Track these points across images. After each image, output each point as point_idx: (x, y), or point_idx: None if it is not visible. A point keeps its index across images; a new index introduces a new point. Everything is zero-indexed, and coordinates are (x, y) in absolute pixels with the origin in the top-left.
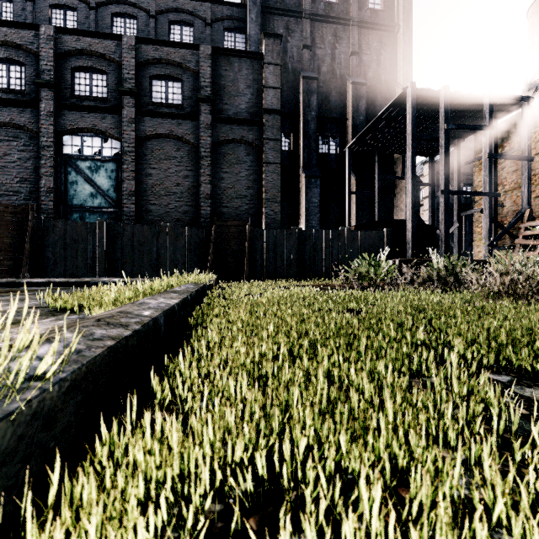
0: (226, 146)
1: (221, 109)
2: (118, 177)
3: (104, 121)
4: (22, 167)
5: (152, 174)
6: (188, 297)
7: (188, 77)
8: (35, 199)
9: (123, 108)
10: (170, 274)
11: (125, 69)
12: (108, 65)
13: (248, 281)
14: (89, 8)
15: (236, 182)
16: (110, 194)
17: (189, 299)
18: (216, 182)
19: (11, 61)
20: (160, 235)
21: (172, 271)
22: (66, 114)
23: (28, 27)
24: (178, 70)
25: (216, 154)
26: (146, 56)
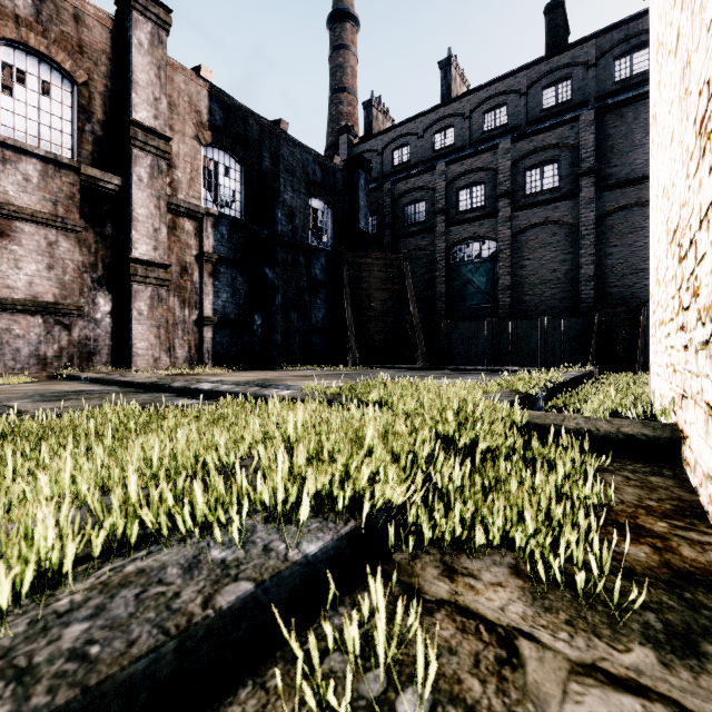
0: (615, 215)
1: (608, 175)
2: (494, 274)
3: (482, 227)
4: (423, 280)
5: (526, 266)
6: (575, 377)
7: (565, 154)
8: (432, 303)
9: (499, 210)
10: (548, 365)
11: (501, 174)
12: (485, 175)
13: (640, 374)
14: (464, 119)
15: (629, 255)
16: (487, 291)
17: (576, 378)
18: (601, 260)
19: (416, 201)
20: (538, 328)
21: (549, 362)
22: (453, 230)
23: (427, 171)
24: (553, 152)
25: (601, 228)
26: (520, 153)
